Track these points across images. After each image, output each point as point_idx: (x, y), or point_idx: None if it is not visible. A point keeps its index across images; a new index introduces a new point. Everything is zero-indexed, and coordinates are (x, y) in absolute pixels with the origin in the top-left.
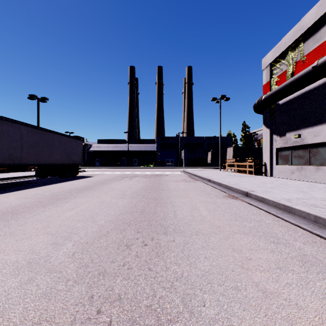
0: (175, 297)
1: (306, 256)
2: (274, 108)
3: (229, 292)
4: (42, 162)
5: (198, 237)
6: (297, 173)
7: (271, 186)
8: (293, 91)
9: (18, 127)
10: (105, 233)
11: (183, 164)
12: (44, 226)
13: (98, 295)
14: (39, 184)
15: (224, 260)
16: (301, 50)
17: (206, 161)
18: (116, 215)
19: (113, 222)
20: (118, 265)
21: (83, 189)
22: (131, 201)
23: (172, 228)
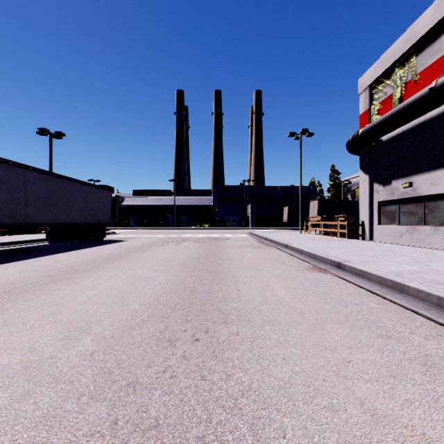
0: (240, 423)
1: (431, 358)
2: (375, 147)
3: (321, 415)
4: (55, 221)
5: (273, 328)
6: (407, 237)
7: (372, 254)
8: (401, 123)
9: (21, 172)
10: (139, 322)
11: (250, 223)
12: (52, 312)
13: (125, 420)
14: (51, 251)
15: (312, 363)
16: (412, 66)
17: (281, 219)
18: (156, 295)
19: (151, 306)
20: (157, 371)
21: (112, 258)
22: (178, 275)
23: (235, 315)
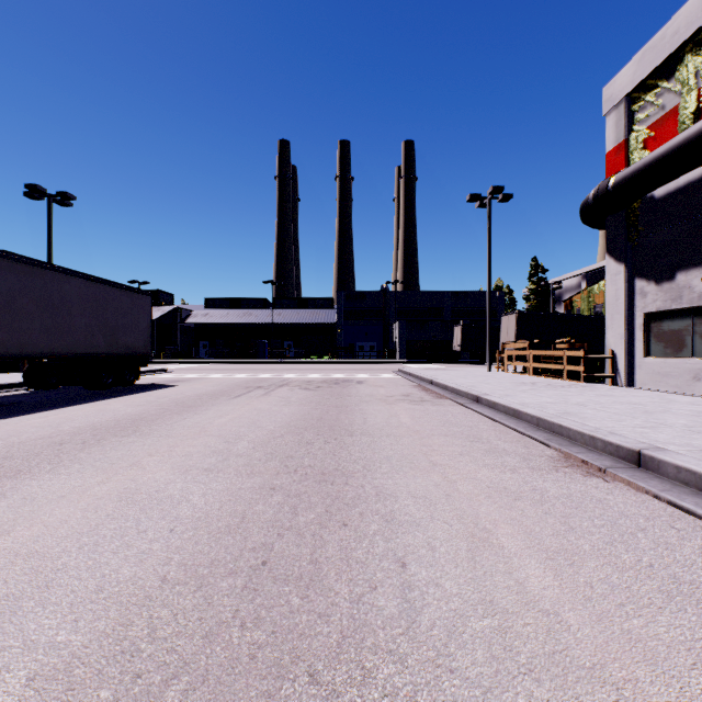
0: None
1: None
2: (640, 210)
3: None
4: (28, 350)
5: None
6: None
7: (684, 424)
8: None
9: None
10: None
11: (397, 353)
12: None
13: None
14: (9, 409)
15: None
16: None
17: (449, 347)
18: (132, 598)
19: (65, 693)
20: None
21: (114, 431)
22: (237, 489)
23: None
